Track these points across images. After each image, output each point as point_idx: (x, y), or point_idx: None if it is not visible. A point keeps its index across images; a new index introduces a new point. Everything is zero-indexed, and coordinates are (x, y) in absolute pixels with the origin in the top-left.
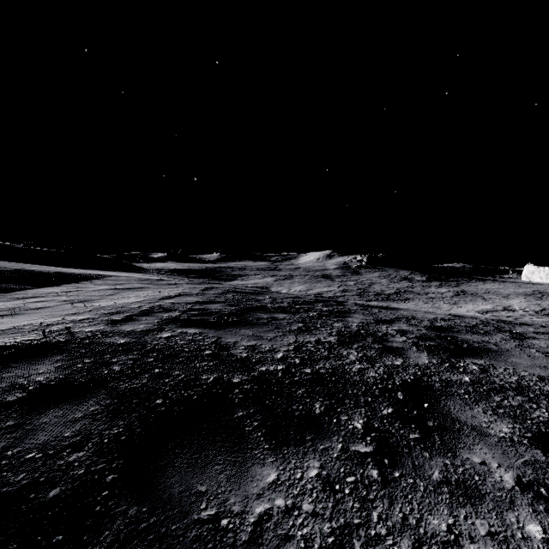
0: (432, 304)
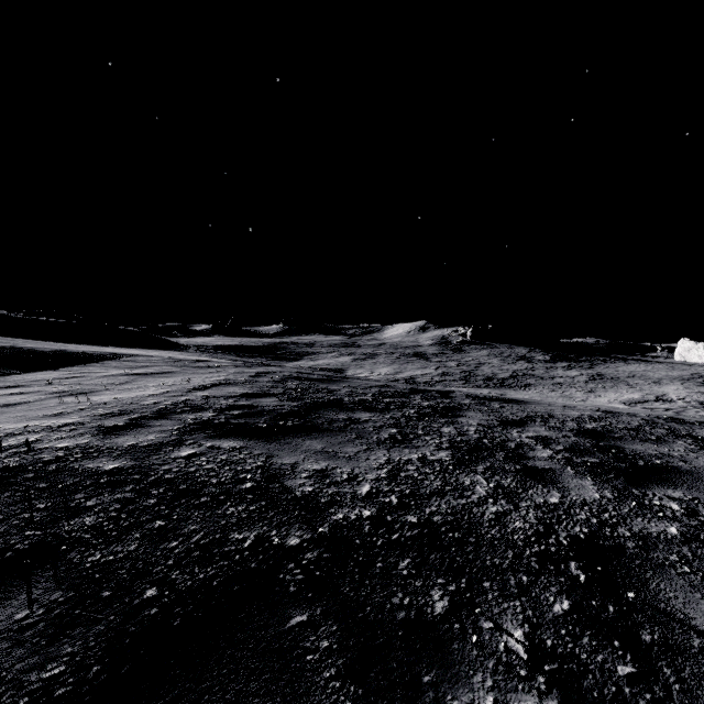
0: (561, 391)
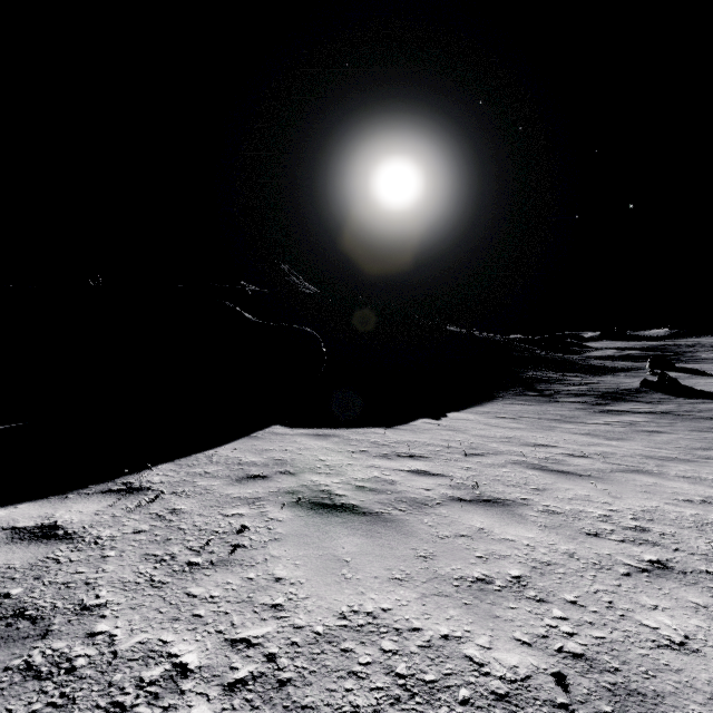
0: None
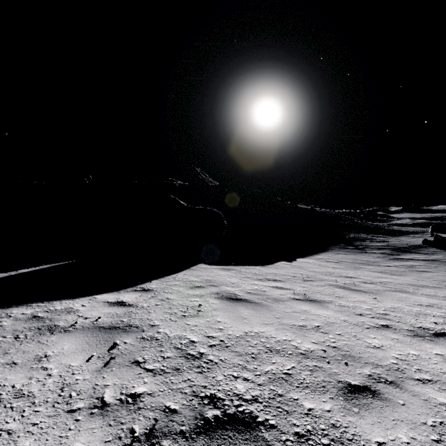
0: None
